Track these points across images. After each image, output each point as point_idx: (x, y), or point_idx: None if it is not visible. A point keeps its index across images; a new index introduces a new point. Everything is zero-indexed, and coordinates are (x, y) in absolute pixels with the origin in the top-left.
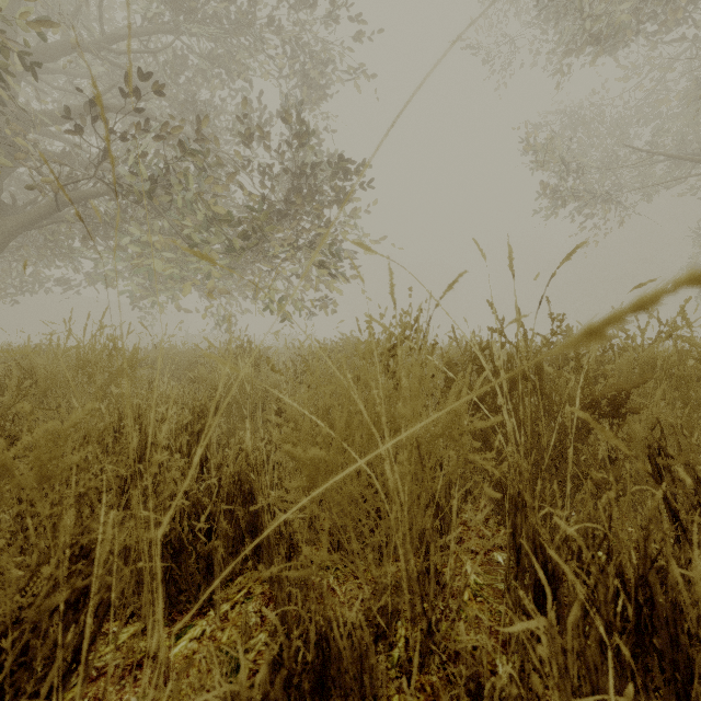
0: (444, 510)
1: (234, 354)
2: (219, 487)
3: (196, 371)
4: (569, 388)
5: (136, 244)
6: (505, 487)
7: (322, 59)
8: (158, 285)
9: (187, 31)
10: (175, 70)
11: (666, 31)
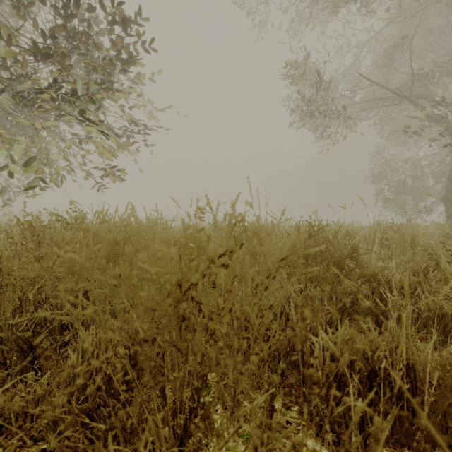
0: None
1: None
2: None
3: None
4: None
5: None
6: None
7: None
8: None
9: None
10: None
11: None
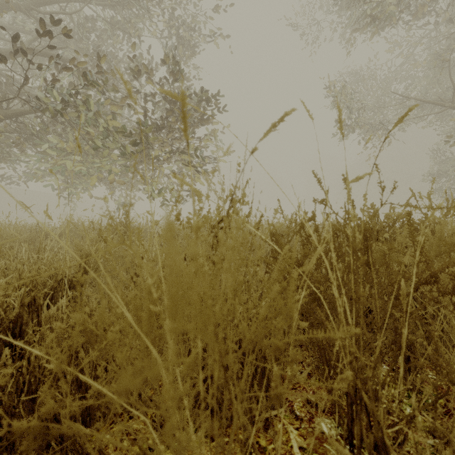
0: (270, 379)
1: (113, 228)
2: (29, 370)
3: (82, 242)
4: (404, 261)
5: (53, 149)
6: (329, 358)
7: (191, 26)
8: (74, 180)
9: (95, 0)
10: (87, 29)
11: (417, 18)
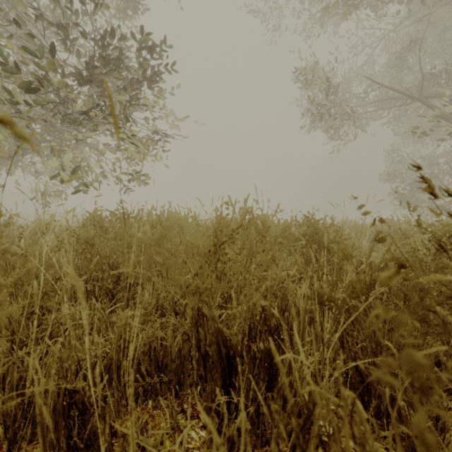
0: None
1: None
2: None
3: None
4: None
5: None
6: None
7: None
8: None
9: None
10: None
11: (384, 1)
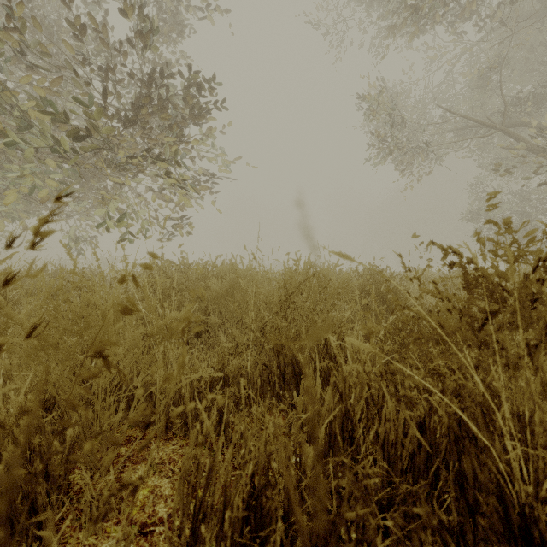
0: None
1: None
2: None
3: None
4: None
5: None
6: None
7: None
8: None
9: None
10: None
11: (462, 18)
